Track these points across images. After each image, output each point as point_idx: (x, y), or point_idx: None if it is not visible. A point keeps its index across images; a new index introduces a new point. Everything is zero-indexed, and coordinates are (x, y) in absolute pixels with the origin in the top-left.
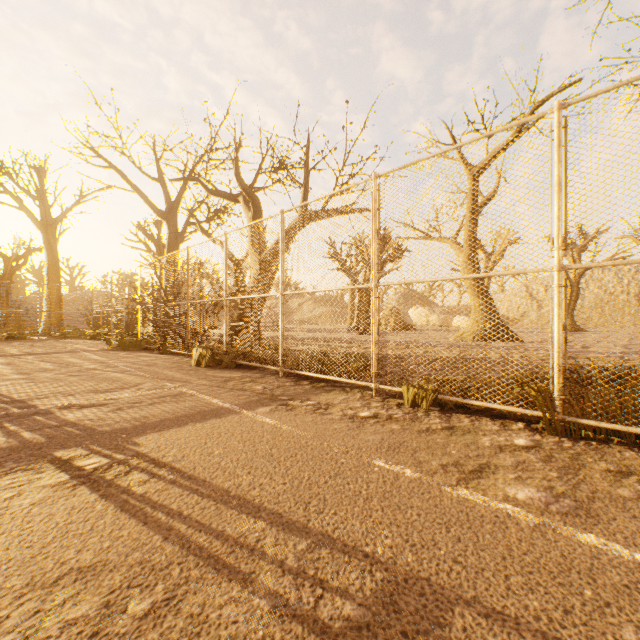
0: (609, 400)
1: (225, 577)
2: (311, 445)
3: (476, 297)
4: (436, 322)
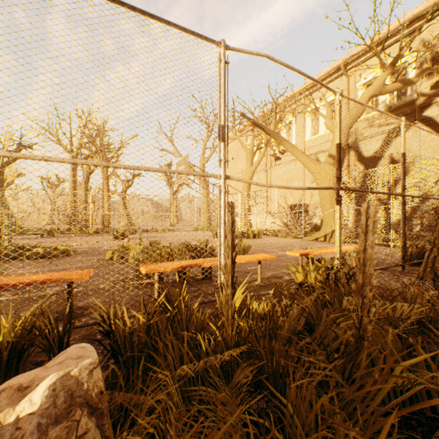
0: (26, 230)
1: None
2: None
3: None
4: None
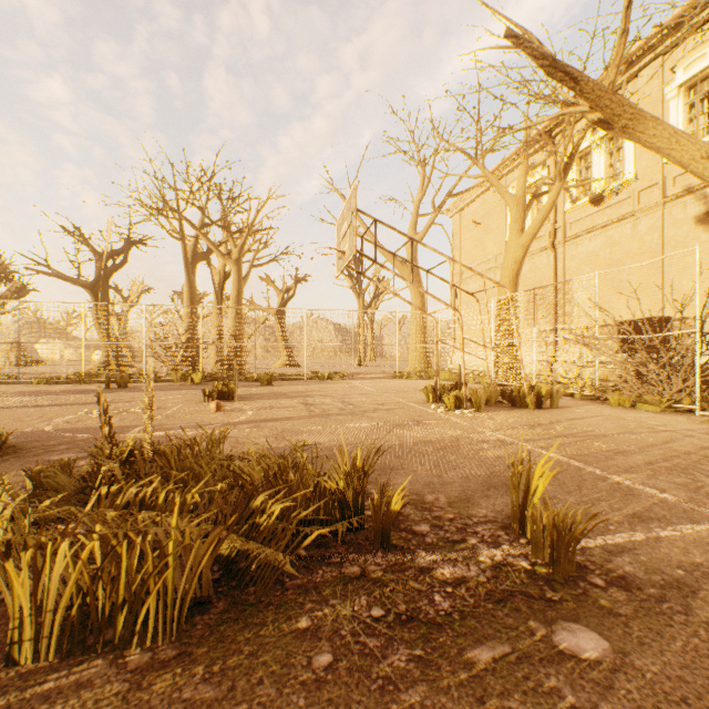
0: (99, 375)
1: (3, 393)
2: (3, 389)
3: (100, 339)
4: (74, 357)
